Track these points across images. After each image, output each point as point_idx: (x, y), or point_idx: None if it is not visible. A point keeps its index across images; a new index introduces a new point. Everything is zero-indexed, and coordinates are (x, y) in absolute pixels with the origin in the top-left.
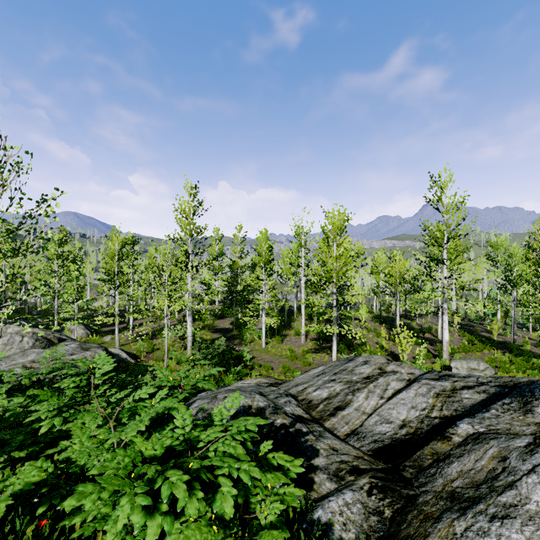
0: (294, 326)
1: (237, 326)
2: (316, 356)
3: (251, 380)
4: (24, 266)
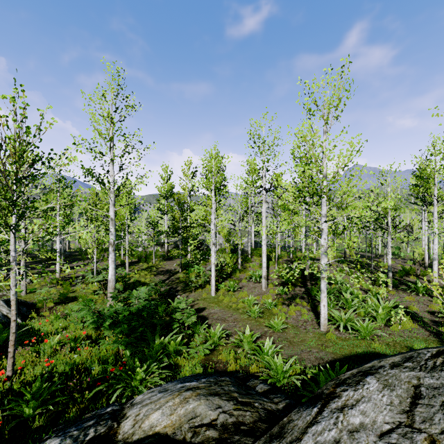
0: (249, 268)
1: (184, 268)
2: (289, 311)
3: (173, 403)
4: None
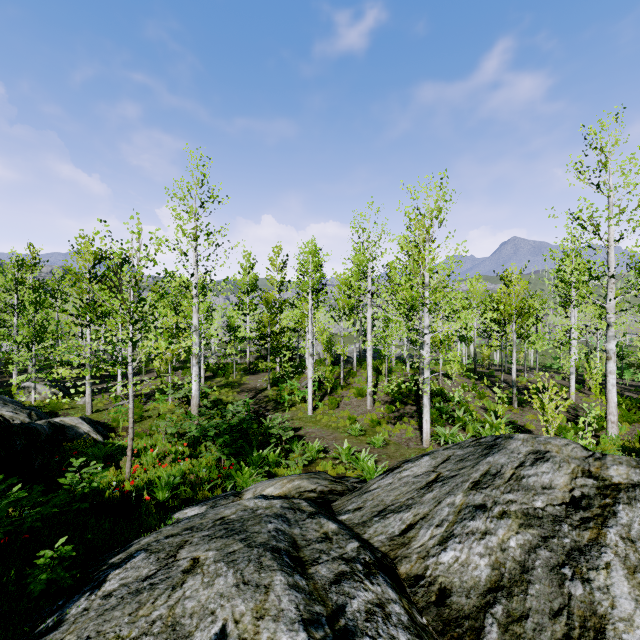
0: (354, 384)
1: (273, 384)
2: (394, 429)
3: (282, 482)
4: None
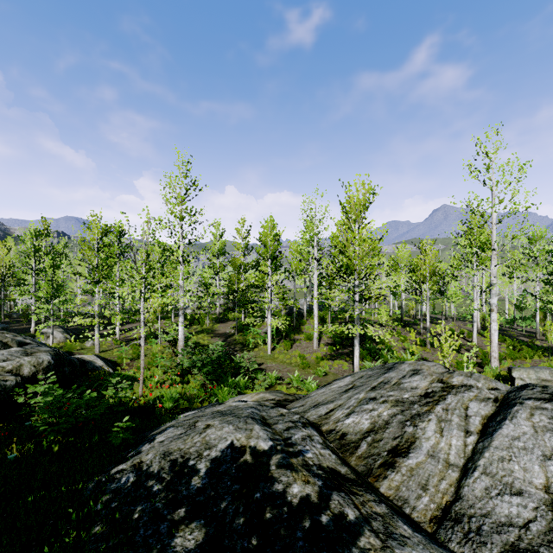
0: (304, 330)
1: (239, 331)
2: (333, 364)
3: (252, 395)
4: (1, 263)
